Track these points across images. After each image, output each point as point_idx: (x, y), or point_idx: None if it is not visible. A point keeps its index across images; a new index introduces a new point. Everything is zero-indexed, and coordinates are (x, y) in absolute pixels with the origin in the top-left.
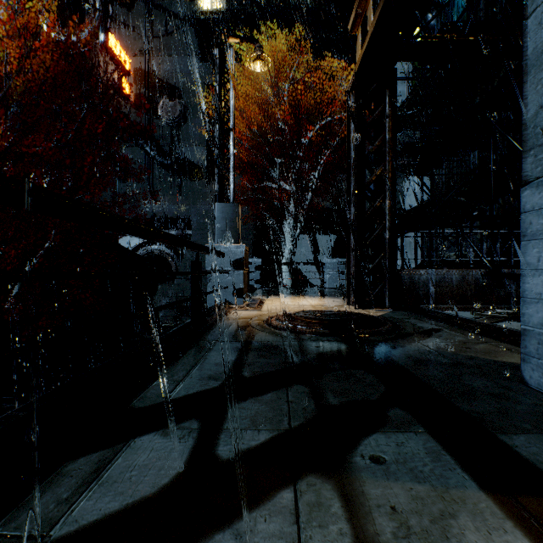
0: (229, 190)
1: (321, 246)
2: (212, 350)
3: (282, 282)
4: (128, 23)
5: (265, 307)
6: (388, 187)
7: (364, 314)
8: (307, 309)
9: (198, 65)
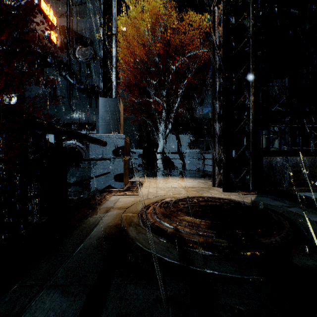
0: (112, 87)
1: (182, 142)
2: None
3: (156, 165)
4: None
5: (143, 190)
6: (251, 84)
7: (247, 204)
8: (181, 192)
9: None
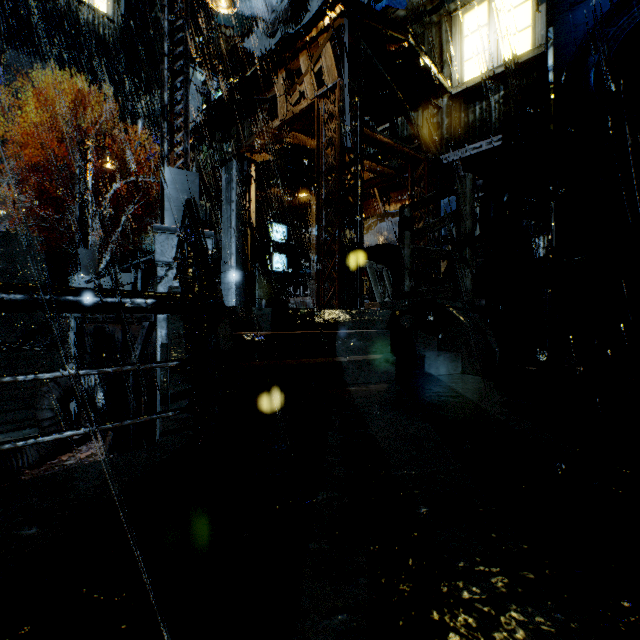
0: (88, 241)
1: (122, 283)
2: None
3: None
4: None
5: None
6: None
7: None
8: None
9: None
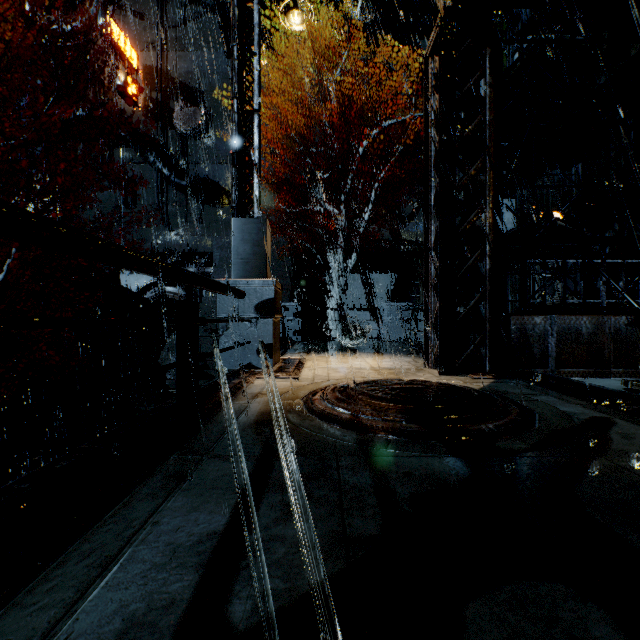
0: (252, 200)
1: (378, 288)
2: (183, 489)
3: (328, 333)
4: (136, 9)
5: (306, 372)
6: (488, 193)
7: (466, 388)
8: (368, 375)
9: (223, 63)
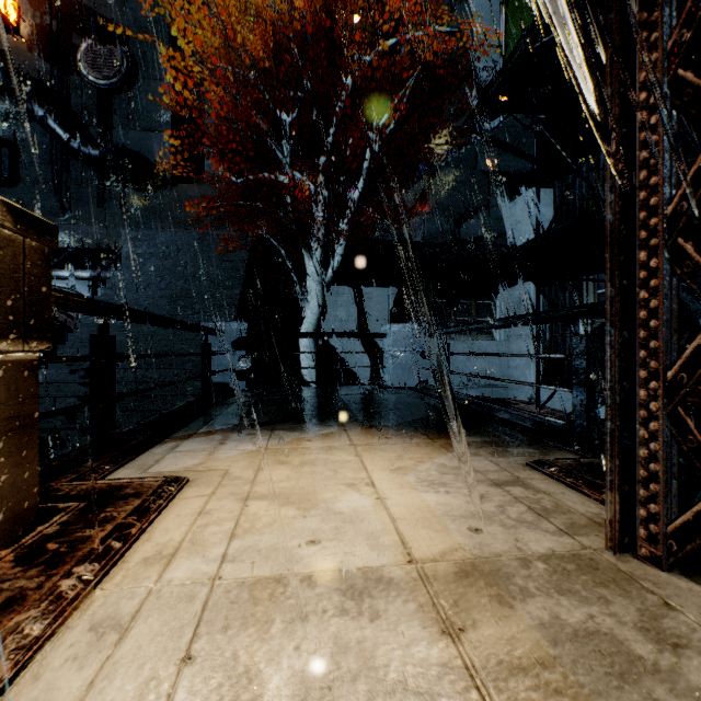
0: None
1: (372, 306)
2: None
3: (301, 370)
4: None
5: None
6: None
7: None
8: None
9: None
